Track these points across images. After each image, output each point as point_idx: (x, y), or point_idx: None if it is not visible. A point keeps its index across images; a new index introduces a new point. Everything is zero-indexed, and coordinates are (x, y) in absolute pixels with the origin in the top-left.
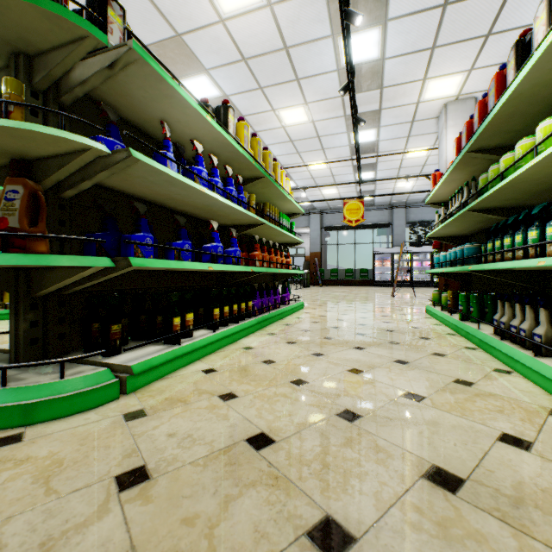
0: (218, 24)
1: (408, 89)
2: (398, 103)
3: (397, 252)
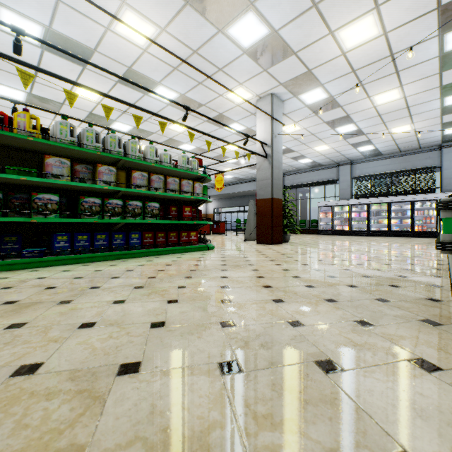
0: (98, 105)
1: (220, 101)
2: (226, 108)
3: (337, 205)
